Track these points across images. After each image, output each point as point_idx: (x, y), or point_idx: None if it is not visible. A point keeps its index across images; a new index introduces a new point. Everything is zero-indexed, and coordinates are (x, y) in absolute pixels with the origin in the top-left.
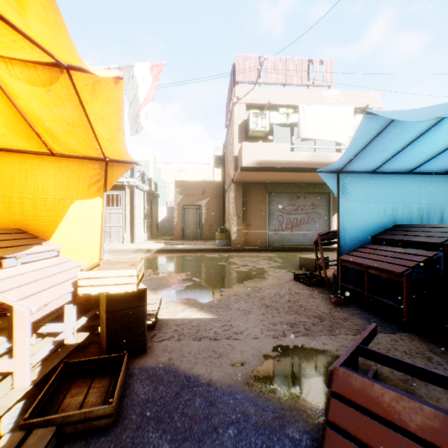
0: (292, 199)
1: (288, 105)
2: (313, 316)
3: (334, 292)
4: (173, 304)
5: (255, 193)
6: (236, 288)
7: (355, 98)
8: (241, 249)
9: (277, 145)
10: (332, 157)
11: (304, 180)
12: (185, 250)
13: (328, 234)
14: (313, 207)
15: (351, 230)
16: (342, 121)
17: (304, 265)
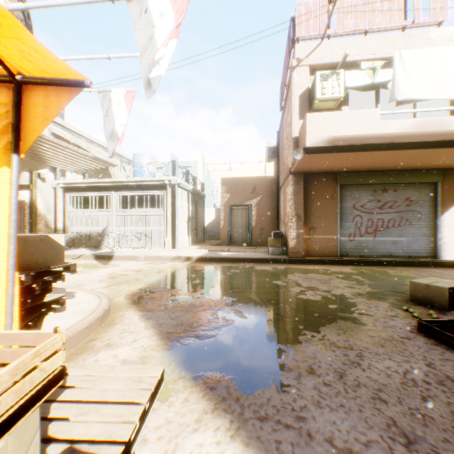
0: (376, 193)
1: (371, 60)
2: None
3: None
4: (184, 392)
5: (321, 186)
6: (308, 345)
7: None
8: (302, 260)
9: (359, 112)
10: (453, 123)
11: (397, 164)
12: (230, 260)
13: None
14: (408, 203)
15: None
16: None
17: (420, 297)
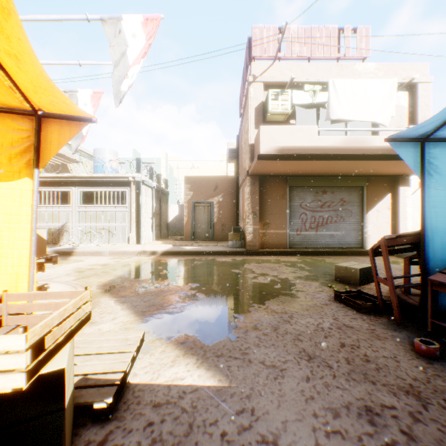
0: (318, 194)
1: (313, 82)
2: (399, 387)
3: (406, 326)
4: (161, 347)
5: (273, 187)
6: (255, 313)
7: (397, 71)
8: (257, 252)
9: (302, 127)
10: (371, 141)
11: (333, 171)
12: (193, 253)
13: (398, 239)
14: (343, 203)
15: (442, 233)
16: (383, 97)
17: (342, 276)
